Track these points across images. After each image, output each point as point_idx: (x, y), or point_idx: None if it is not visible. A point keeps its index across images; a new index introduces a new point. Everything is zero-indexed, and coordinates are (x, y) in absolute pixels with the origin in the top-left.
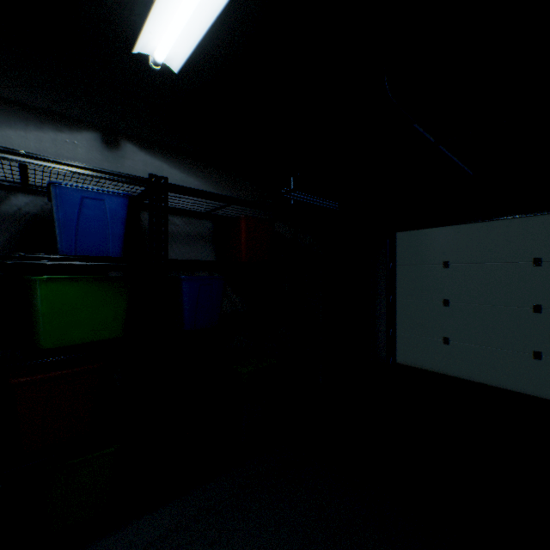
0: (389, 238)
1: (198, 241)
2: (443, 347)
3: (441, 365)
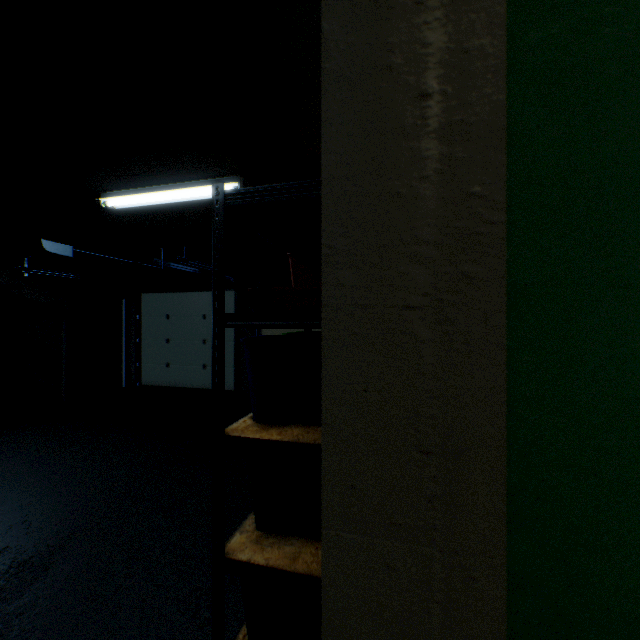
0: (138, 297)
1: None
2: (167, 369)
3: (166, 381)
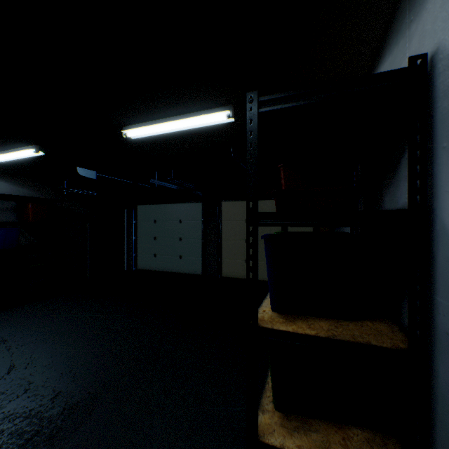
0: (135, 208)
1: (7, 211)
2: (154, 258)
3: (154, 267)
